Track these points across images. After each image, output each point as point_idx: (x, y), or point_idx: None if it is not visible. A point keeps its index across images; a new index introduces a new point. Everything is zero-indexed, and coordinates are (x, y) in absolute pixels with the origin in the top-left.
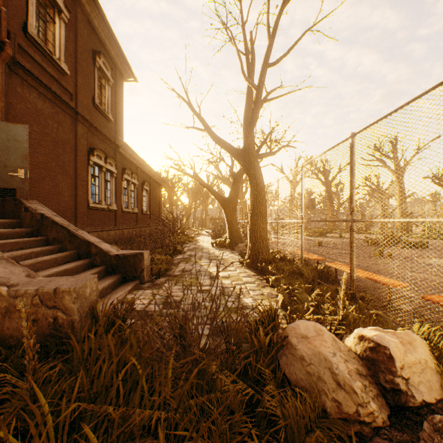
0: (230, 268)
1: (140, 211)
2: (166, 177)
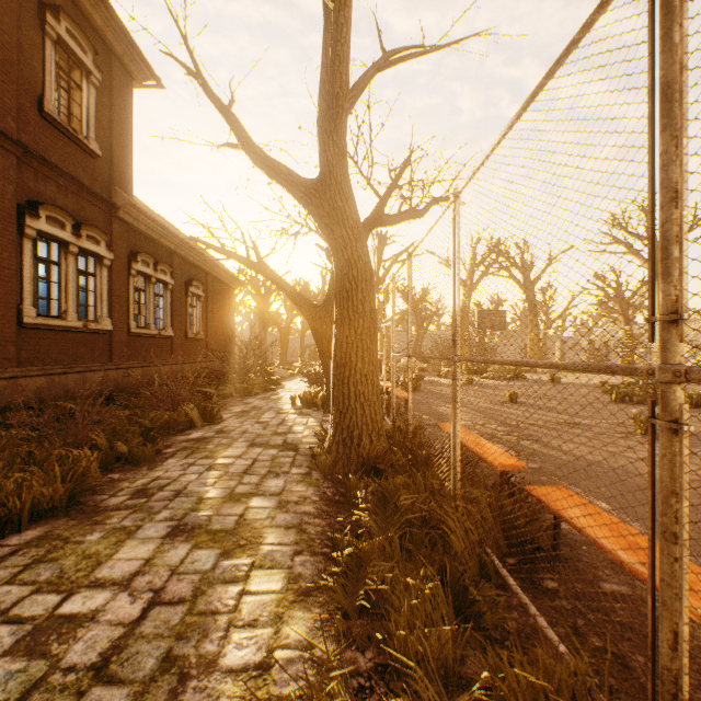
0: (273, 479)
1: (179, 333)
2: (253, 277)
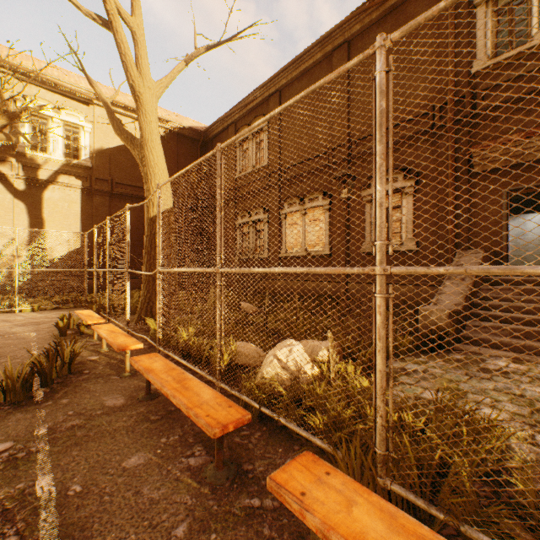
0: None
1: None
2: None
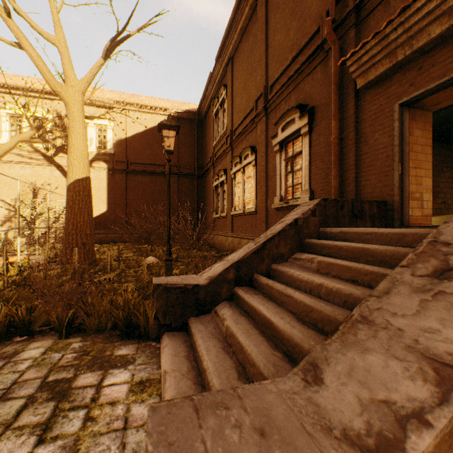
0: None
1: None
2: None
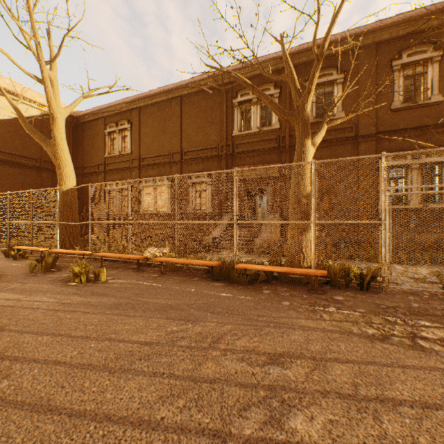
0: None
1: None
2: None
